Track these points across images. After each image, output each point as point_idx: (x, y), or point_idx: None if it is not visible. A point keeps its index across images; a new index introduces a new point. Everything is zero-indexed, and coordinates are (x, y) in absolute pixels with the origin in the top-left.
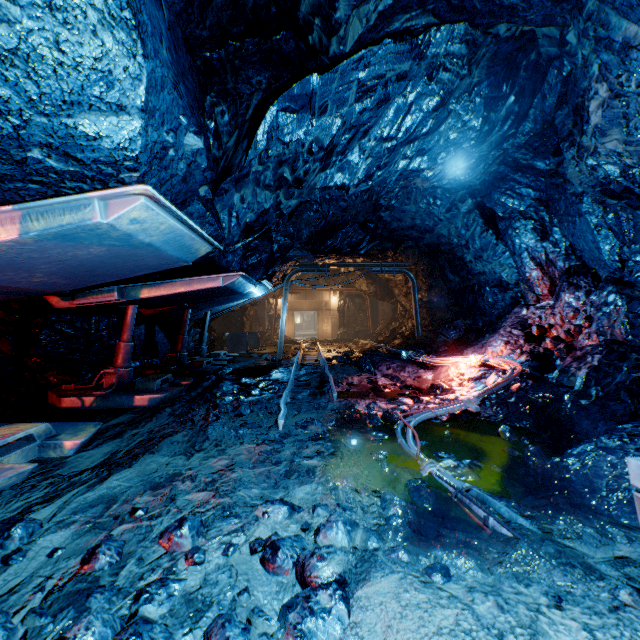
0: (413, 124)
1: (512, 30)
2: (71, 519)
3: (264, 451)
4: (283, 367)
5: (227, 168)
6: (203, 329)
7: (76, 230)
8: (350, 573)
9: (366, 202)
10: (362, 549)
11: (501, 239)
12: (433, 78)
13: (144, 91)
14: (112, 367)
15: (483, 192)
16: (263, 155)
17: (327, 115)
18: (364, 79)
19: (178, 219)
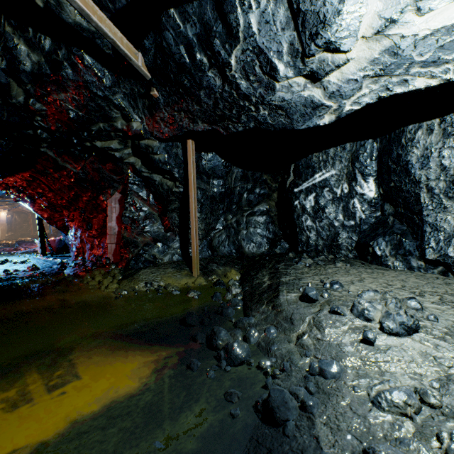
0: None
1: None
2: None
3: None
4: None
5: None
6: None
7: None
8: None
9: None
10: None
11: None
12: None
13: None
14: None
15: None
16: None
17: None
18: None
19: None
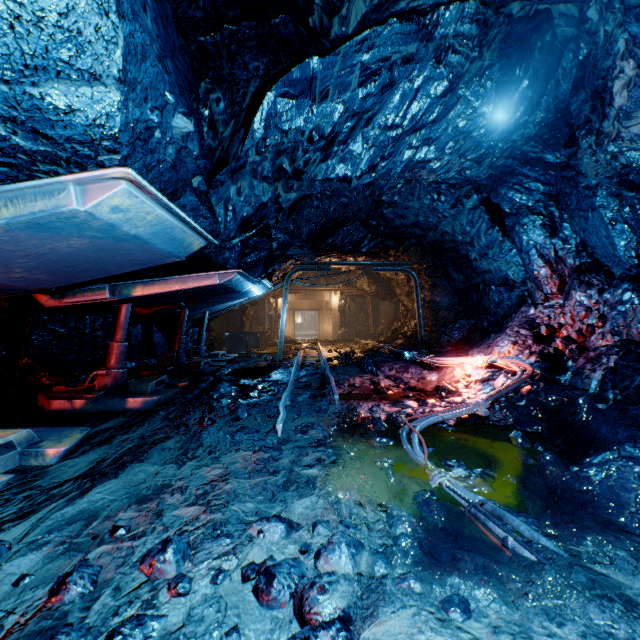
0: (420, 111)
1: (526, 9)
2: (44, 539)
3: (261, 459)
4: (283, 368)
5: (223, 159)
6: (201, 329)
7: (50, 218)
8: (355, 607)
9: (368, 198)
10: (368, 576)
11: (508, 236)
12: (441, 61)
13: (121, 58)
14: (105, 368)
15: (489, 187)
16: (260, 144)
17: (328, 101)
18: (368, 62)
19: (166, 209)
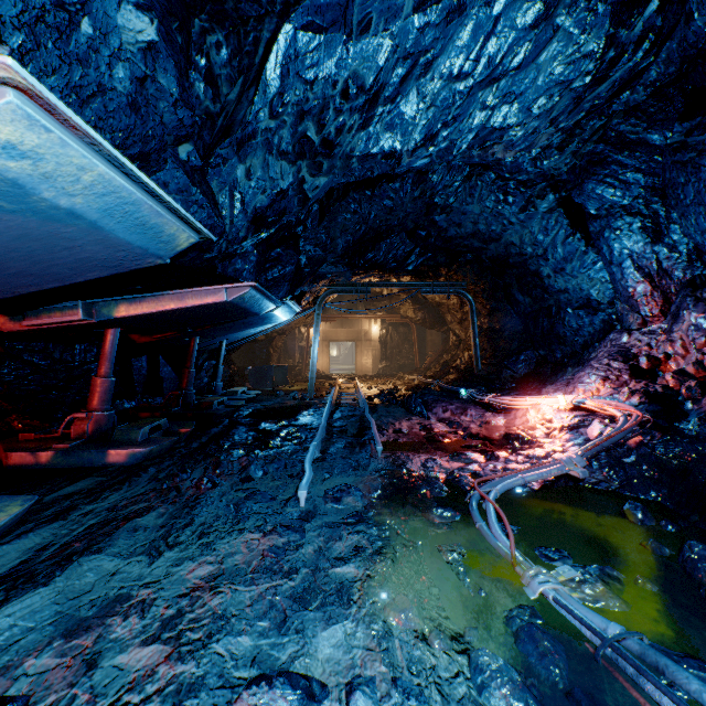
0: (499, 51)
1: None
2: None
3: (272, 548)
4: (314, 408)
5: (225, 127)
6: (217, 362)
7: None
8: None
9: (417, 200)
10: None
11: (592, 245)
12: None
13: None
14: (84, 410)
15: (571, 183)
16: (276, 102)
17: (370, 34)
18: None
19: (117, 167)
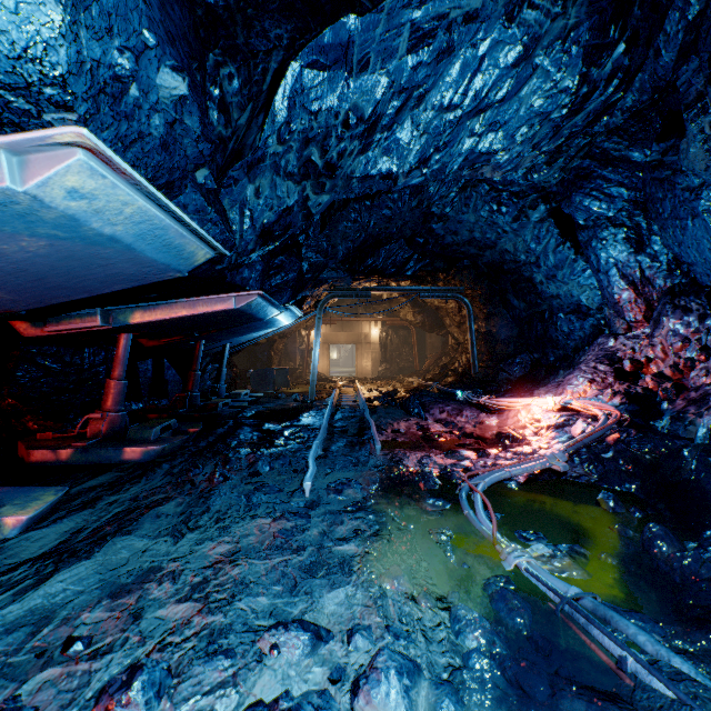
0: (485, 86)
1: None
2: None
3: (282, 530)
4: (315, 410)
5: (237, 150)
6: (221, 364)
7: None
8: None
9: (415, 210)
10: None
11: (581, 254)
12: (514, 18)
13: None
14: (99, 411)
15: (560, 195)
16: (283, 130)
17: (369, 72)
18: (419, 20)
19: (152, 200)
